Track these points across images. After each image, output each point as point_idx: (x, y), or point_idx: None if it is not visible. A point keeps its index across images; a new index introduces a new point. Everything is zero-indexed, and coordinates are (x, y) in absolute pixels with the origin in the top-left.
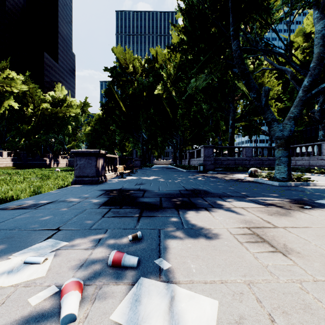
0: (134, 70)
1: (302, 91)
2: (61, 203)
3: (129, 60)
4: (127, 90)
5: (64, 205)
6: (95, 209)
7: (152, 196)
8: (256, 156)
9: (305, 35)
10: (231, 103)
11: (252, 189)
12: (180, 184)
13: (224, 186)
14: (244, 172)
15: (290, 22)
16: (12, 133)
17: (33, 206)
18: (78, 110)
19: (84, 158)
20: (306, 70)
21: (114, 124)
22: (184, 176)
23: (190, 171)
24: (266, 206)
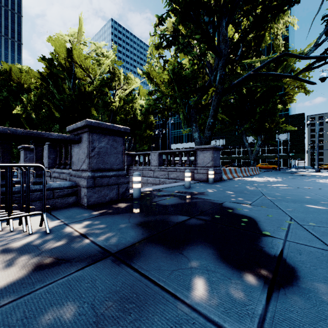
0: None
1: None
2: None
3: None
4: None
5: None
6: None
7: None
8: None
9: None
10: None
11: None
12: None
13: None
14: None
15: None
16: None
17: None
18: None
19: None
20: None
21: None
22: None
23: None
24: None
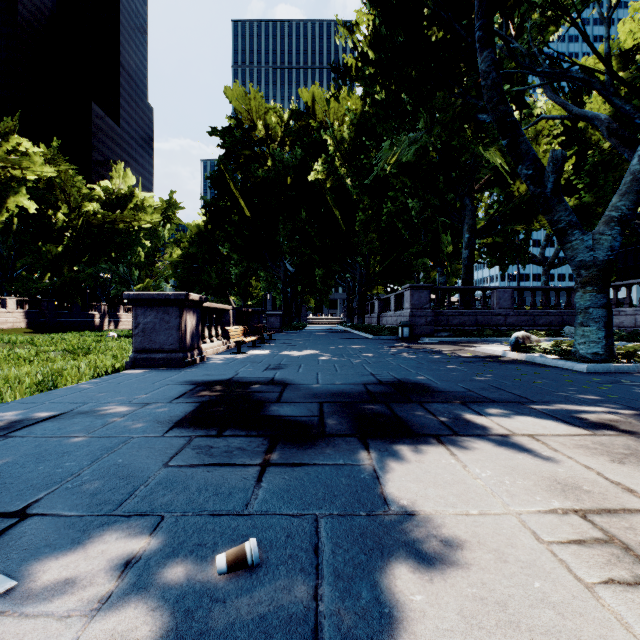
0: (267, 134)
1: None
2: (76, 420)
3: (258, 114)
4: (254, 174)
5: (81, 427)
6: (153, 439)
7: (301, 400)
8: (519, 307)
9: (622, 56)
10: (467, 197)
11: (531, 381)
12: (364, 367)
13: (463, 372)
14: (495, 341)
15: (609, 8)
16: (27, 262)
17: (3, 428)
18: (157, 216)
19: (154, 311)
20: None
21: (227, 243)
22: (371, 349)
23: (383, 339)
24: (591, 433)
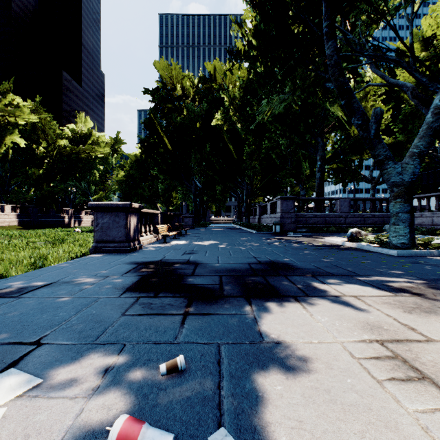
0: (183, 93)
1: (432, 114)
2: (62, 287)
3: (177, 79)
4: (174, 120)
5: (66, 291)
6: (113, 298)
7: (207, 274)
8: (355, 212)
9: (424, 41)
10: (319, 137)
11: (359, 262)
12: (249, 252)
13: (315, 256)
14: (338, 235)
15: (412, 13)
16: (18, 181)
17: (16, 292)
18: (107, 149)
19: (108, 215)
20: (437, 83)
21: (156, 168)
22: (254, 240)
23: (262, 233)
24: (394, 294)
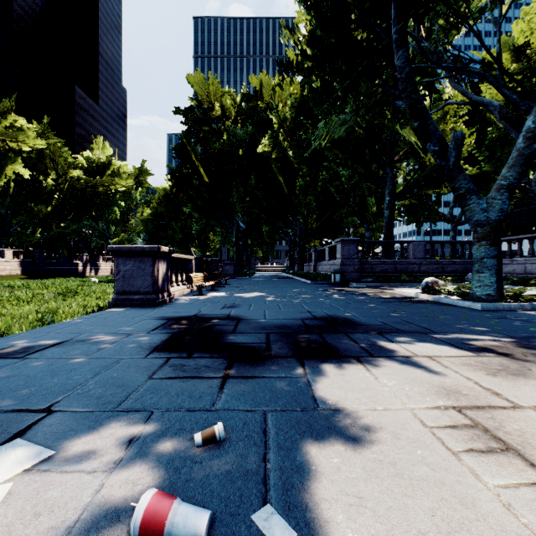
0: (223, 113)
1: (524, 139)
2: (76, 346)
3: (215, 96)
4: (212, 147)
5: (81, 351)
6: (138, 359)
7: (252, 331)
8: (431, 257)
9: (515, 50)
10: (388, 166)
11: (435, 317)
12: (303, 306)
13: (382, 310)
14: (410, 285)
15: (500, 16)
16: (21, 220)
17: (20, 352)
18: (130, 181)
19: (132, 260)
20: (530, 102)
21: (190, 204)
22: (309, 292)
23: (318, 283)
24: (476, 354)
